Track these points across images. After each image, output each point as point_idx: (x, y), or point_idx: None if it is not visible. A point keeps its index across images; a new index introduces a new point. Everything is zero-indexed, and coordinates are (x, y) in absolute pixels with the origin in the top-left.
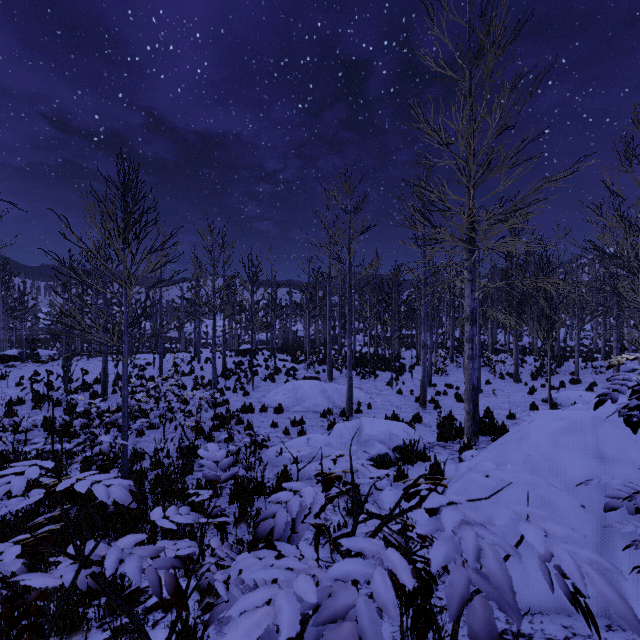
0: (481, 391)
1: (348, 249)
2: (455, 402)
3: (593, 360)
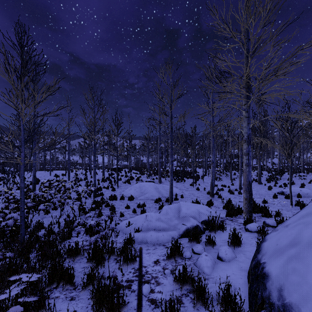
0: (242, 188)
1: (170, 107)
2: (229, 194)
3: (300, 172)
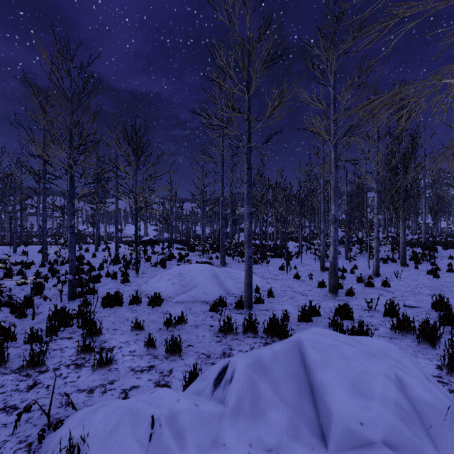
0: (378, 274)
1: (247, 88)
2: (362, 287)
3: None
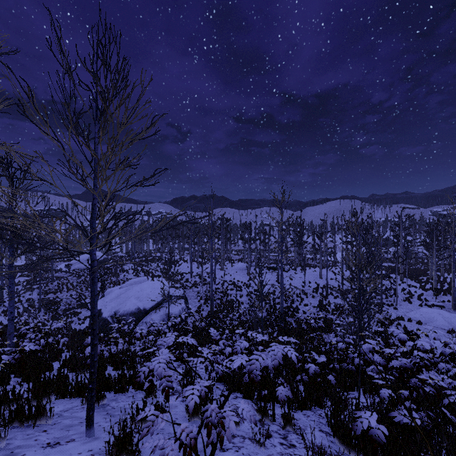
0: None
1: None
2: None
3: None
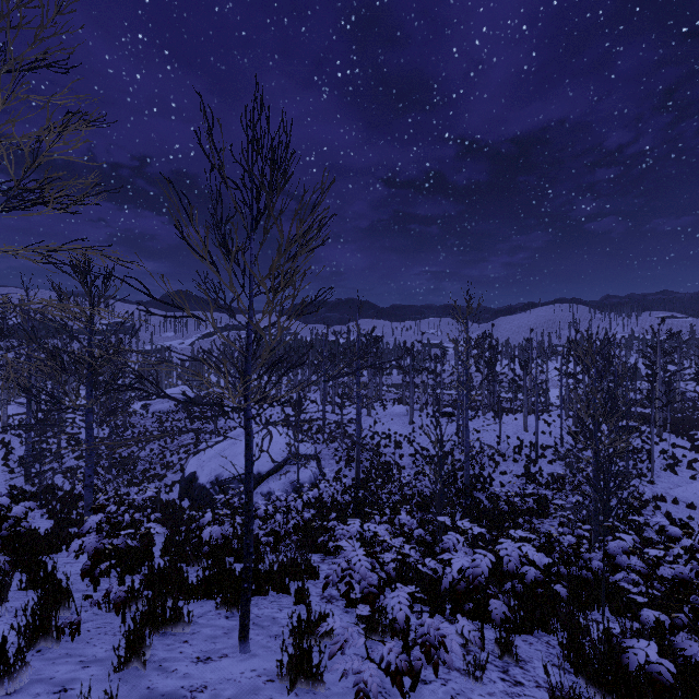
0: None
1: None
2: None
3: None
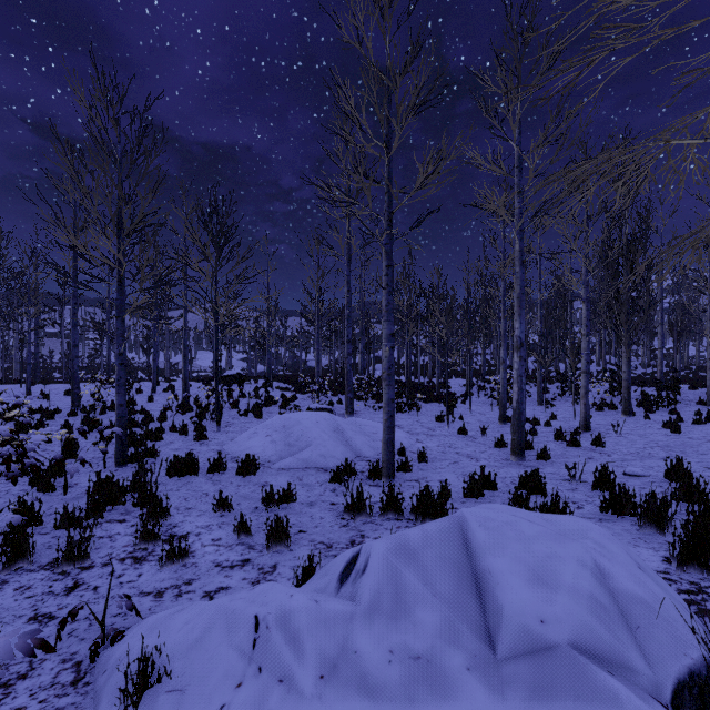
0: (588, 428)
1: (386, 144)
2: (563, 446)
3: None
